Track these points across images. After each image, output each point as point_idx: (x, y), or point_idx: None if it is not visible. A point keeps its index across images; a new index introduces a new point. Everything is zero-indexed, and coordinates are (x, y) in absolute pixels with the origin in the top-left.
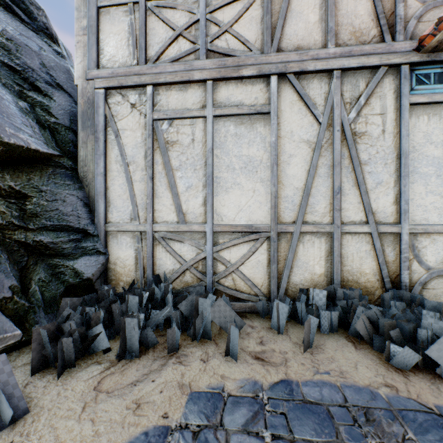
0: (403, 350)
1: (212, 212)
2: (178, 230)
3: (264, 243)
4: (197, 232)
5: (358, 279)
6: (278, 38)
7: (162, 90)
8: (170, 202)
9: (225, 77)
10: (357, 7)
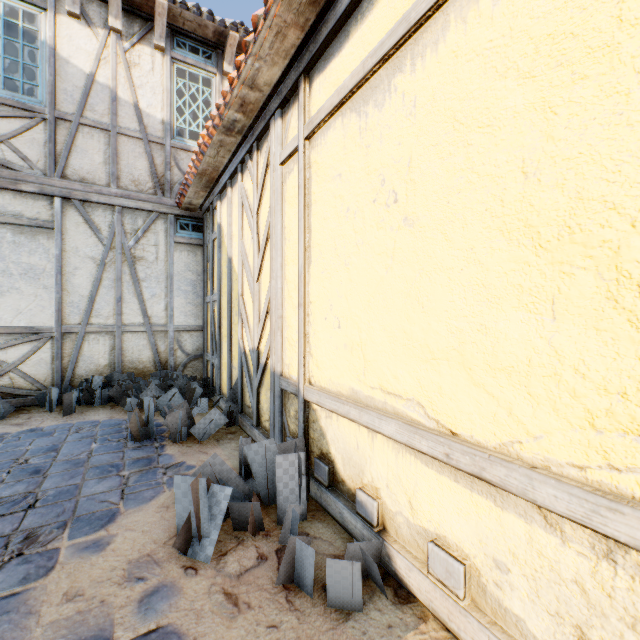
0: (132, 399)
1: None
2: None
3: (48, 343)
4: None
5: (138, 367)
6: (63, 166)
7: None
8: None
9: None
10: (137, 163)
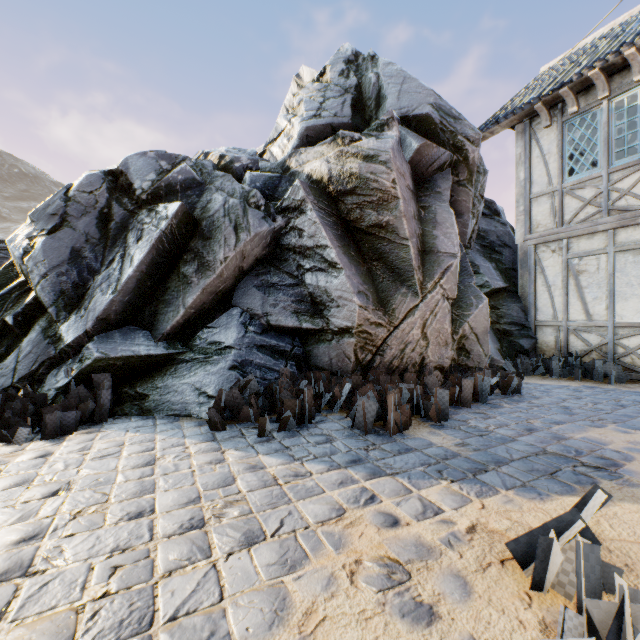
0: None
1: (613, 314)
2: (585, 325)
3: None
4: (601, 327)
5: None
6: None
7: (573, 240)
8: (580, 308)
9: (623, 226)
10: None
